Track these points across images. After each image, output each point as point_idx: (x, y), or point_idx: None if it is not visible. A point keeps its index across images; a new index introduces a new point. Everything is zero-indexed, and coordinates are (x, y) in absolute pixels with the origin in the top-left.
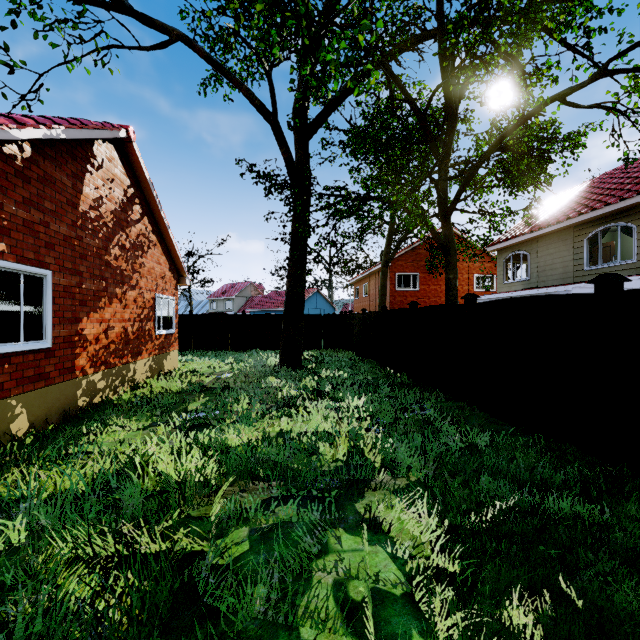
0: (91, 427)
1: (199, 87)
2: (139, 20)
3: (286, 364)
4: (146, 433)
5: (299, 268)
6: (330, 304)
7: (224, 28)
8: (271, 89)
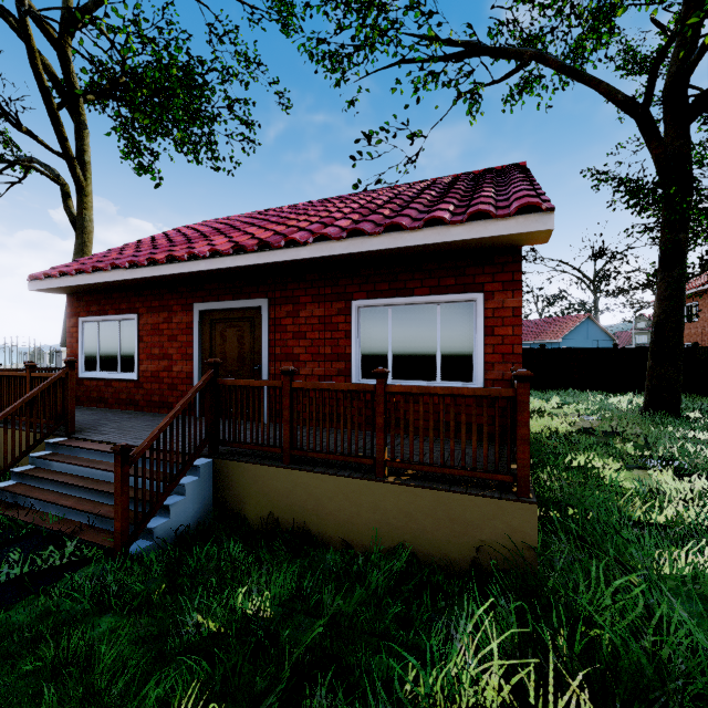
0: (573, 460)
1: (504, 105)
2: (492, 55)
3: (660, 410)
4: (640, 475)
5: (677, 289)
6: (606, 334)
7: (541, 29)
8: (653, 74)
